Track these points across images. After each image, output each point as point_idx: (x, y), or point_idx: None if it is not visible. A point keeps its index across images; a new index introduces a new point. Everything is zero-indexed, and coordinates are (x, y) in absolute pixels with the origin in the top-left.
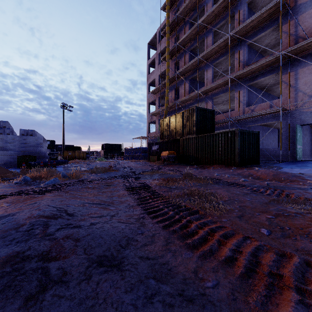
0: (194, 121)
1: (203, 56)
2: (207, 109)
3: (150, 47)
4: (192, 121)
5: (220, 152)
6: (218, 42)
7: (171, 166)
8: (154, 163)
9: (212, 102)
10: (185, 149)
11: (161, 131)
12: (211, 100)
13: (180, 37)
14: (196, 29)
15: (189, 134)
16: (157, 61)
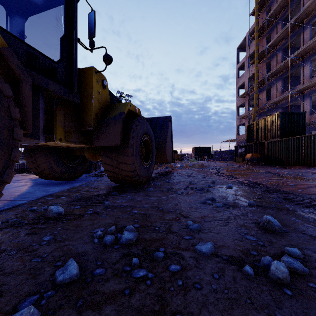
0: (278, 125)
1: (296, 55)
2: (295, 112)
3: (239, 50)
4: (277, 126)
5: (303, 154)
6: (313, 39)
7: (253, 166)
8: (239, 164)
9: (309, 100)
10: (270, 151)
11: (247, 135)
12: (308, 98)
13: (272, 37)
14: (288, 28)
15: (273, 137)
16: (246, 64)
